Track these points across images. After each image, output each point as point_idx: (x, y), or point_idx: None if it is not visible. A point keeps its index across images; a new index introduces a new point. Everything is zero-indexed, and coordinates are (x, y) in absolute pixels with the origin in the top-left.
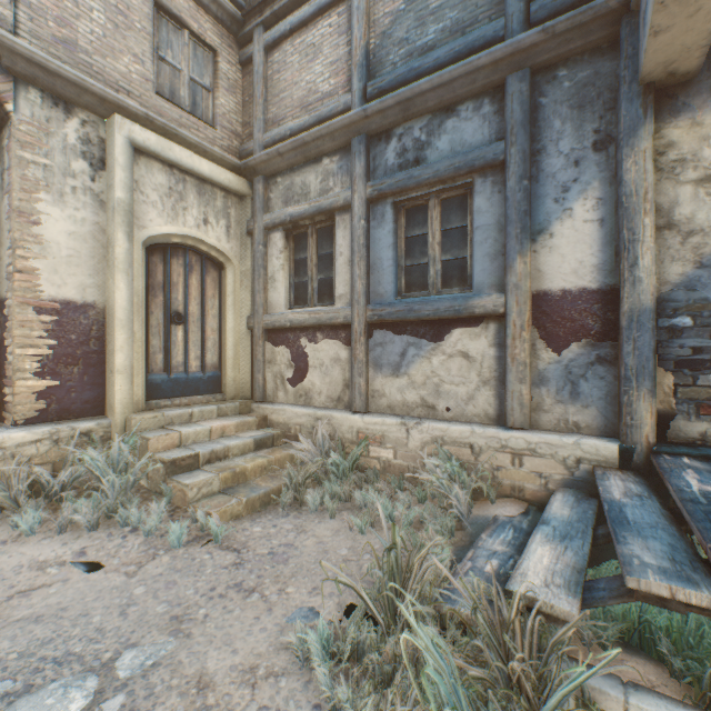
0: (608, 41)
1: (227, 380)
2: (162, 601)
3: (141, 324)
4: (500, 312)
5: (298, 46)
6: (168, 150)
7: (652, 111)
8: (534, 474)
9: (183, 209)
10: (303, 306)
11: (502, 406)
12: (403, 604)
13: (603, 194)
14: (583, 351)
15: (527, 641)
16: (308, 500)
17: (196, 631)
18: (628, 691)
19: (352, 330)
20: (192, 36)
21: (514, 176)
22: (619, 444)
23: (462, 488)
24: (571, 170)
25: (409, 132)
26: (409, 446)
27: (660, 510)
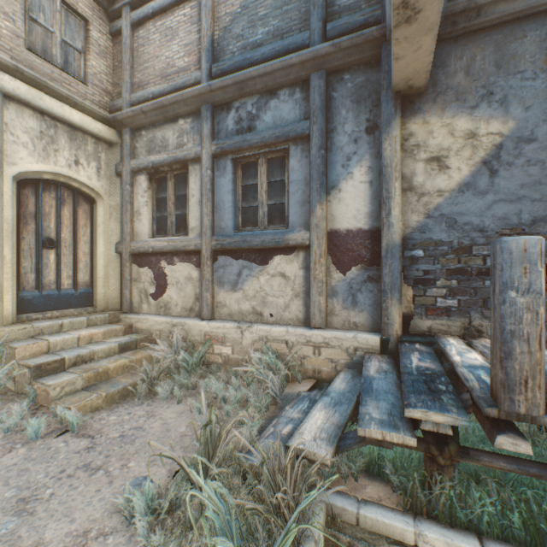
0: (375, 59)
1: (98, 295)
2: (12, 487)
3: (11, 248)
4: (306, 244)
5: (159, 27)
6: (38, 99)
7: (400, 111)
8: (328, 360)
9: (55, 150)
10: (164, 235)
11: (308, 312)
12: (212, 465)
13: (372, 164)
14: (360, 273)
15: (293, 481)
16: (160, 390)
17: (40, 509)
18: (360, 506)
19: (201, 255)
20: (64, 4)
21: (316, 146)
22: (380, 337)
23: (278, 373)
24: (352, 146)
25: (244, 106)
26: (243, 343)
27: (395, 380)
